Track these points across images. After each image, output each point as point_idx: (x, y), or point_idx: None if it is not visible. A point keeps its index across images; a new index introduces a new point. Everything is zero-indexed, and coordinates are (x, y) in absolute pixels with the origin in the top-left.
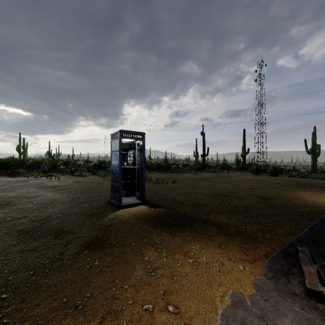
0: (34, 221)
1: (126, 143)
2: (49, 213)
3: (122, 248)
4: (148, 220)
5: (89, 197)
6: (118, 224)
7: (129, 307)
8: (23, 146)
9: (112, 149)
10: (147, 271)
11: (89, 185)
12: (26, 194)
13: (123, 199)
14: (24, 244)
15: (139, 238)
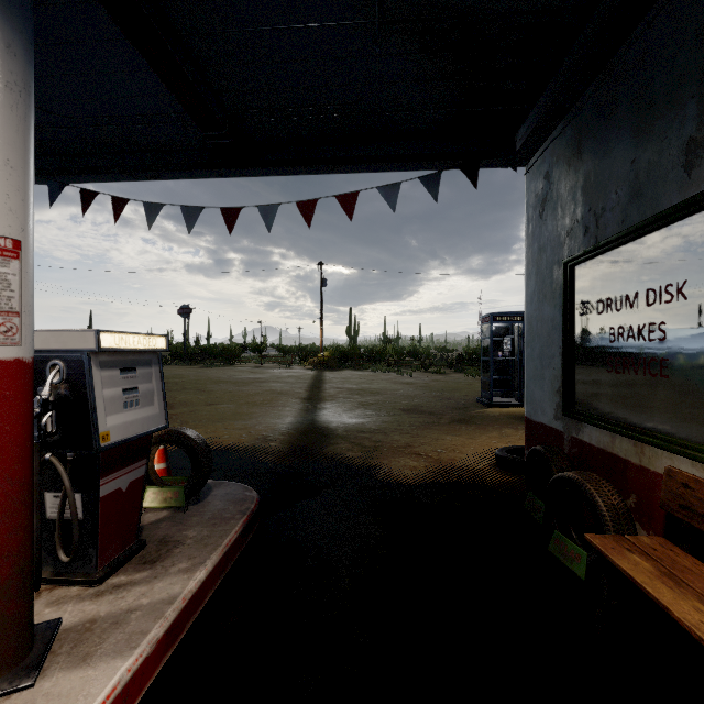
0: (408, 405)
1: (501, 326)
2: (417, 402)
3: (485, 426)
4: (521, 418)
5: (454, 396)
6: (485, 416)
7: (483, 439)
8: (354, 328)
9: (482, 335)
10: (501, 435)
11: (452, 385)
12: (386, 387)
13: (495, 399)
14: (409, 415)
15: (503, 425)
